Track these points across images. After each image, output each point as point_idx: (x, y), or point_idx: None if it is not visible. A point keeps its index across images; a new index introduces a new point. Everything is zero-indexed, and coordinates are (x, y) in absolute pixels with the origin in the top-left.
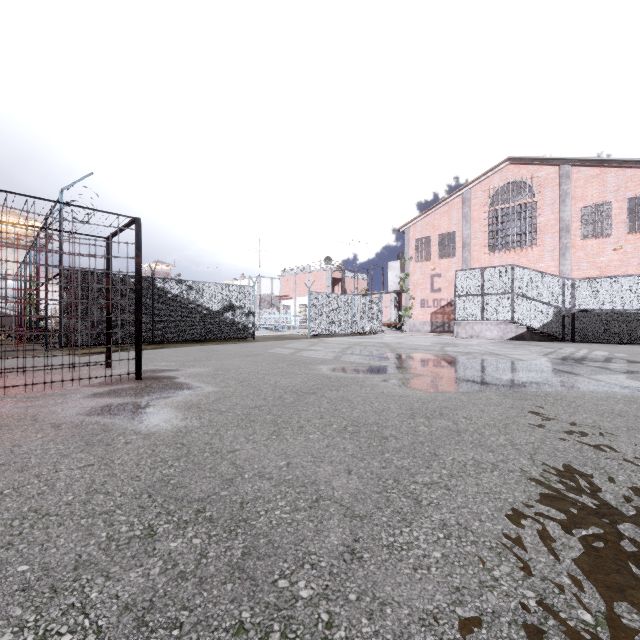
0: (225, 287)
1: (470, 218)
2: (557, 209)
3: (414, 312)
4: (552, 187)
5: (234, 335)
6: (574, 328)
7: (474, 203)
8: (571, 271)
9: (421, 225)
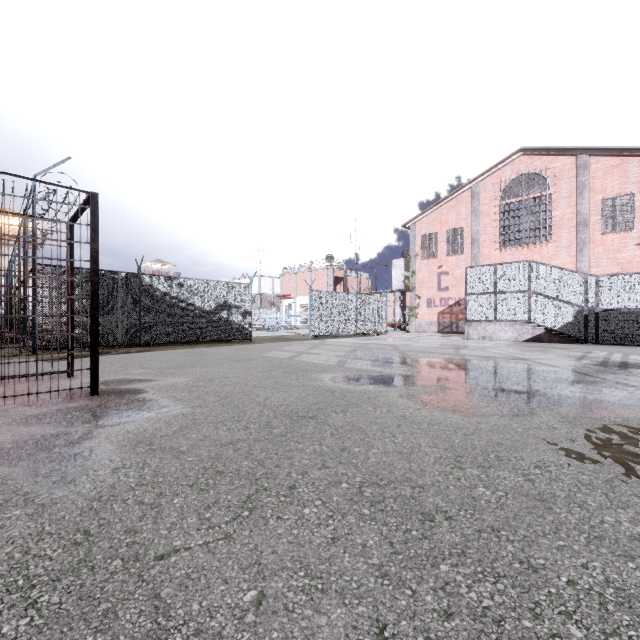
0: (219, 285)
1: (480, 213)
2: (574, 202)
3: (420, 312)
4: (568, 179)
5: (229, 336)
6: (598, 329)
7: (484, 197)
8: (589, 268)
9: (427, 221)
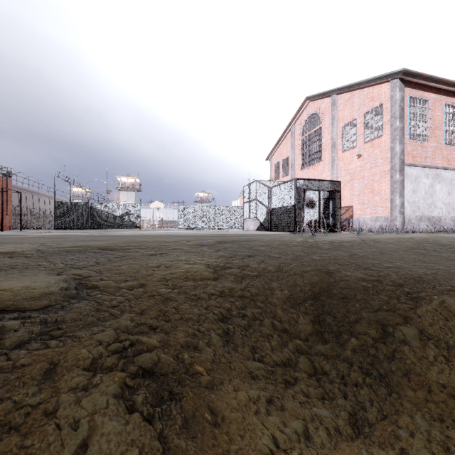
0: (124, 205)
1: (294, 146)
2: (330, 130)
3: None
4: (328, 114)
5: (129, 227)
6: (270, 221)
7: (296, 134)
8: (337, 178)
9: (276, 155)
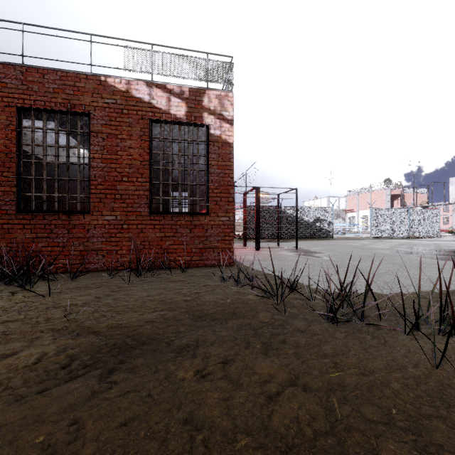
0: (315, 209)
1: None
2: None
3: None
4: None
5: (320, 236)
6: None
7: None
8: None
9: None
